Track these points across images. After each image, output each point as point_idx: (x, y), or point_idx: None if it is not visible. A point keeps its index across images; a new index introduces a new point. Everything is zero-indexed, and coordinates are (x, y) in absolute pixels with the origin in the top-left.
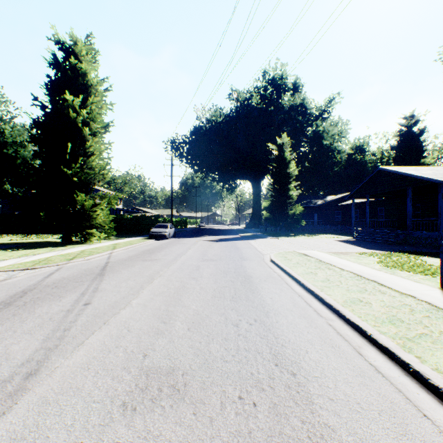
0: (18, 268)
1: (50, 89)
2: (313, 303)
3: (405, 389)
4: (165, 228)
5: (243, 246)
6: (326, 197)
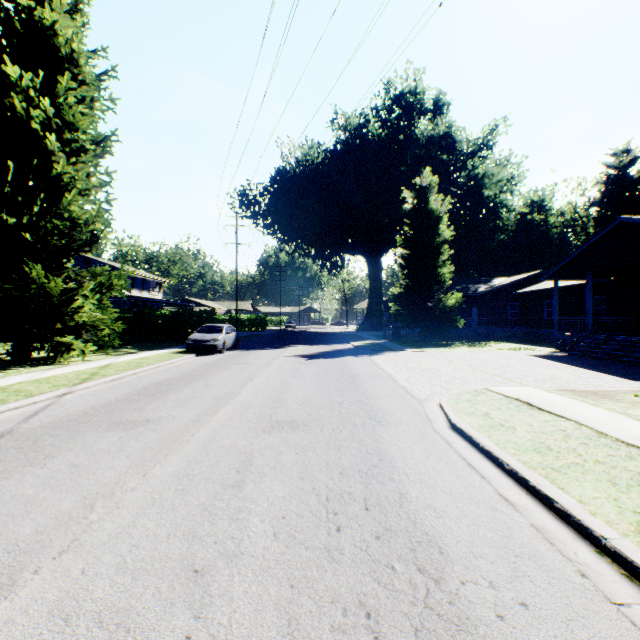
0: None
1: None
2: None
3: None
4: (216, 332)
5: (366, 372)
6: (491, 281)
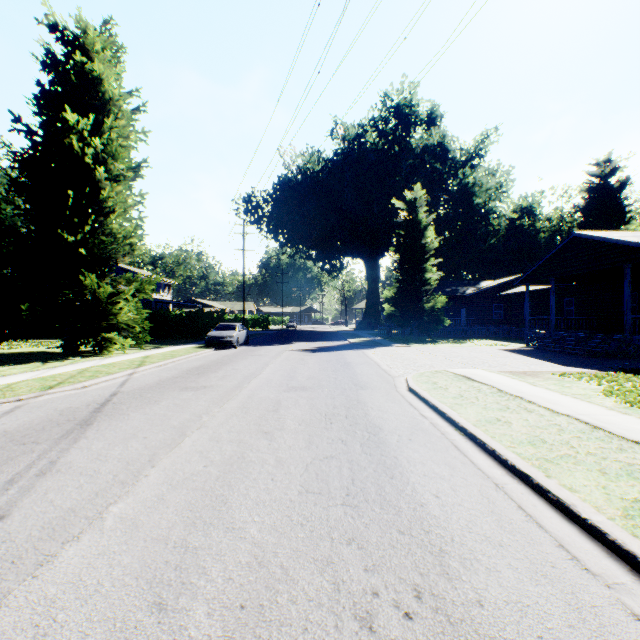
0: None
1: (44, 106)
2: (543, 514)
3: None
4: (231, 330)
5: (357, 361)
6: (479, 283)
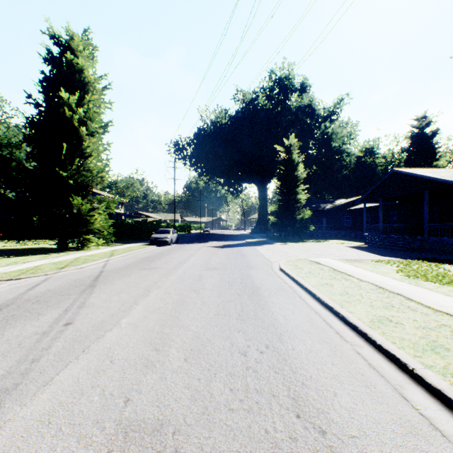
0: (1, 278)
1: (45, 86)
2: (334, 322)
3: None
4: (167, 233)
5: (250, 253)
6: (335, 201)
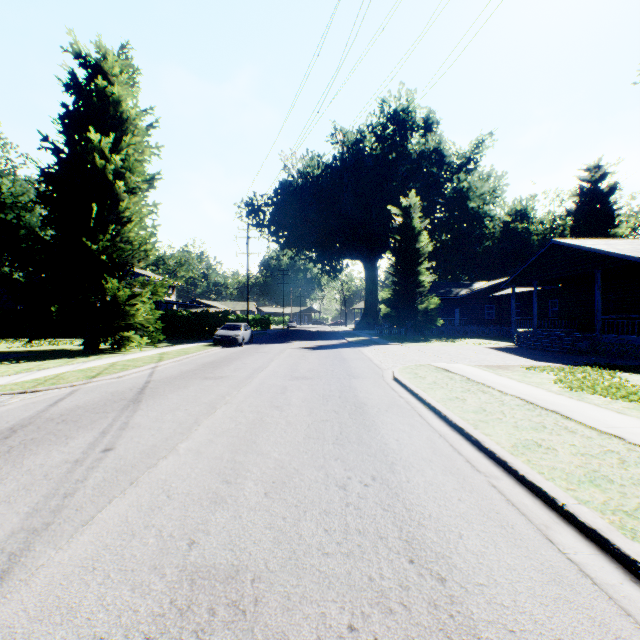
0: (10, 390)
1: (67, 125)
2: (464, 448)
3: (636, 609)
4: (236, 329)
5: (353, 357)
6: (472, 285)
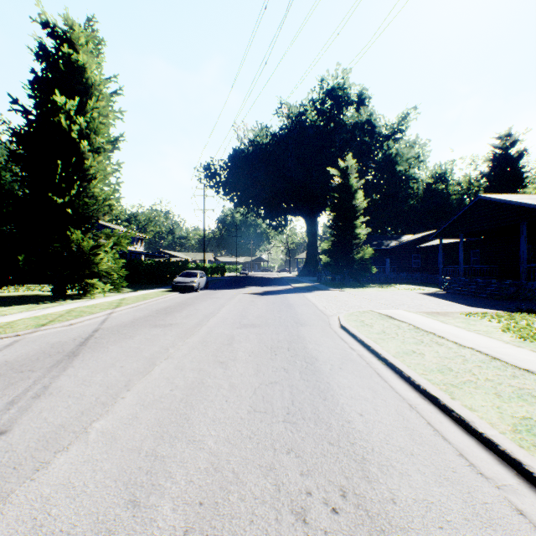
0: None
1: (37, 90)
2: (448, 429)
3: None
4: (193, 276)
5: (298, 303)
6: (401, 237)
